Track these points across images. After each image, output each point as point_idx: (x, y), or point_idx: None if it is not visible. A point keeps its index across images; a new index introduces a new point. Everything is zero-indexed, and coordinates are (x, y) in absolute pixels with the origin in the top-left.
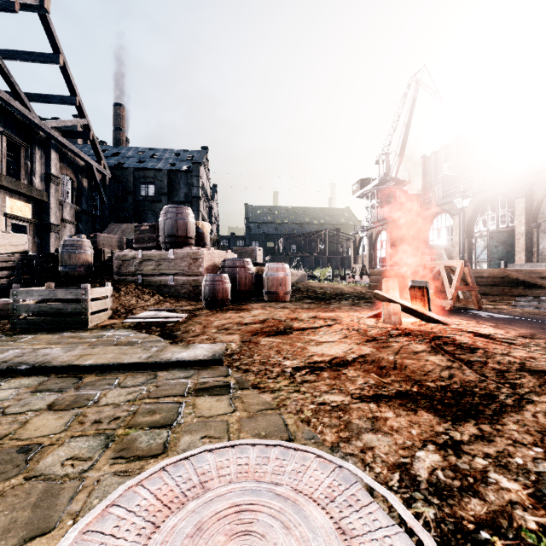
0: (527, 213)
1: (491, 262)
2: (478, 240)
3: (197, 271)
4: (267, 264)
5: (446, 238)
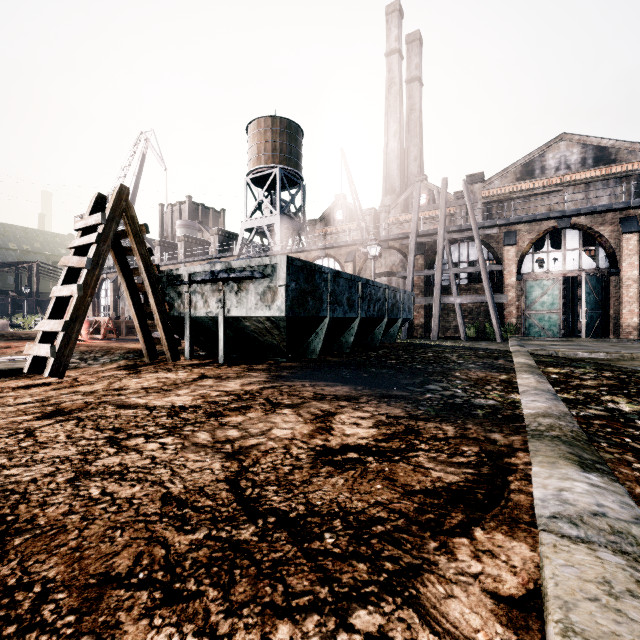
0: None
1: None
2: None
3: None
4: None
5: None
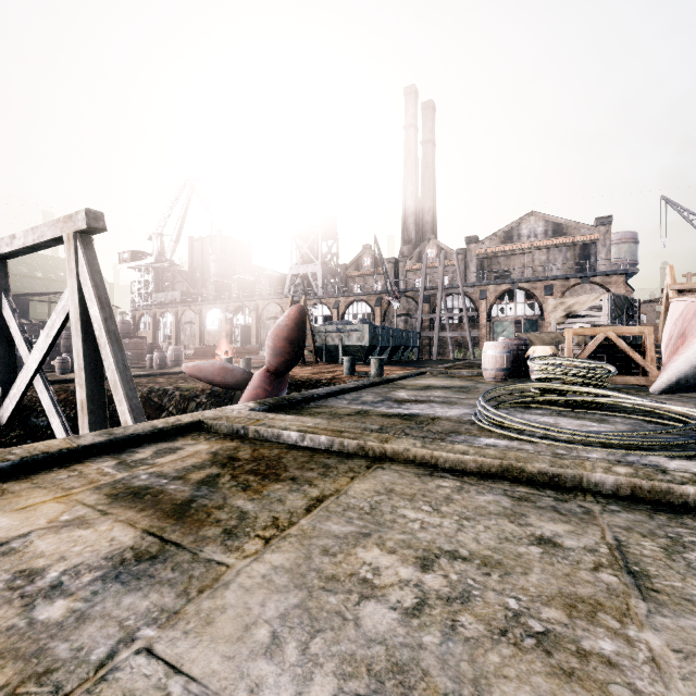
0: (256, 319)
1: (242, 343)
2: (236, 329)
3: (143, 348)
4: (167, 346)
5: (218, 326)
